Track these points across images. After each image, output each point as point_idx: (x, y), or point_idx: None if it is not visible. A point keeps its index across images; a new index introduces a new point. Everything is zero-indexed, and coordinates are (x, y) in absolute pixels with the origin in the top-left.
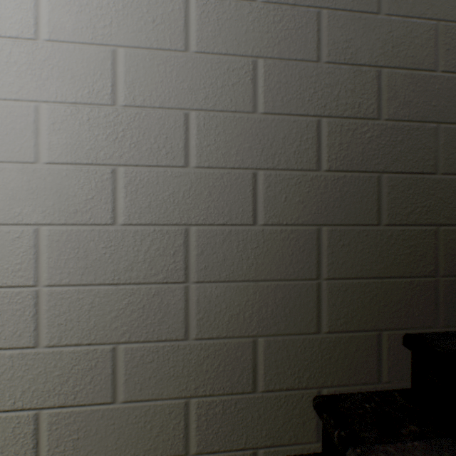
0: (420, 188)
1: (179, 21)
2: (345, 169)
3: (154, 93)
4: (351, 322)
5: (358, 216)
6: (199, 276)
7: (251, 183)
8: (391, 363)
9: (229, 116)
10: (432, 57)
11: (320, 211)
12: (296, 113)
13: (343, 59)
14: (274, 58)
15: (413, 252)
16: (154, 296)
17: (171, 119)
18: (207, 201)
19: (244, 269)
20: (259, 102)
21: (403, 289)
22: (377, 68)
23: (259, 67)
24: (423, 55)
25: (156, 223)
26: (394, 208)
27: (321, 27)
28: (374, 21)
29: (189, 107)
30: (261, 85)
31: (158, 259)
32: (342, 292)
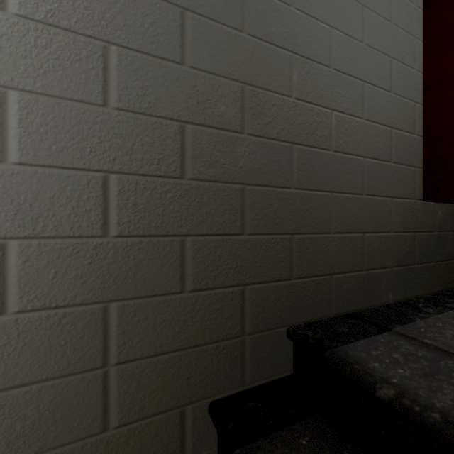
0: (227, 249)
1: None
2: (141, 233)
3: None
4: (149, 406)
5: (158, 285)
6: None
7: None
8: (197, 436)
9: None
10: (239, 119)
11: (108, 285)
12: (73, 166)
13: (138, 107)
14: (37, 93)
15: (220, 315)
16: None
17: None
18: None
19: None
20: (11, 149)
21: (210, 355)
22: (181, 122)
23: (11, 101)
24: (230, 115)
25: None
26: (200, 272)
27: (110, 65)
28: (177, 71)
29: None
30: (14, 125)
31: None
32: (137, 375)
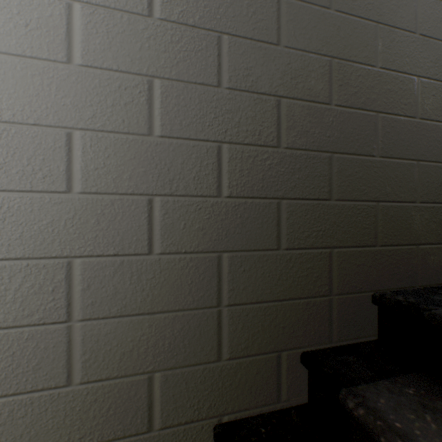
0: (316, 213)
1: (60, 28)
2: (246, 195)
3: (27, 108)
4: (252, 346)
5: (259, 241)
6: (85, 313)
7: (147, 210)
8: (290, 381)
9: (121, 138)
10: (327, 91)
11: (221, 238)
12: (196, 138)
13: (244, 86)
14: (172, 79)
15: (310, 274)
16: (27, 341)
17: (50, 138)
18: (95, 230)
19: (139, 302)
20: (156, 125)
21: (301, 310)
22: (277, 97)
23: (156, 87)
24: (319, 88)
25: (30, 256)
26: (293, 233)
27: (222, 52)
28: (274, 52)
29: (73, 125)
30: (157, 106)
31: (33, 298)
32: (243, 317)
